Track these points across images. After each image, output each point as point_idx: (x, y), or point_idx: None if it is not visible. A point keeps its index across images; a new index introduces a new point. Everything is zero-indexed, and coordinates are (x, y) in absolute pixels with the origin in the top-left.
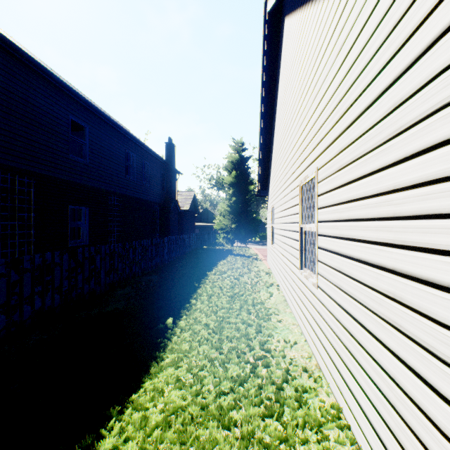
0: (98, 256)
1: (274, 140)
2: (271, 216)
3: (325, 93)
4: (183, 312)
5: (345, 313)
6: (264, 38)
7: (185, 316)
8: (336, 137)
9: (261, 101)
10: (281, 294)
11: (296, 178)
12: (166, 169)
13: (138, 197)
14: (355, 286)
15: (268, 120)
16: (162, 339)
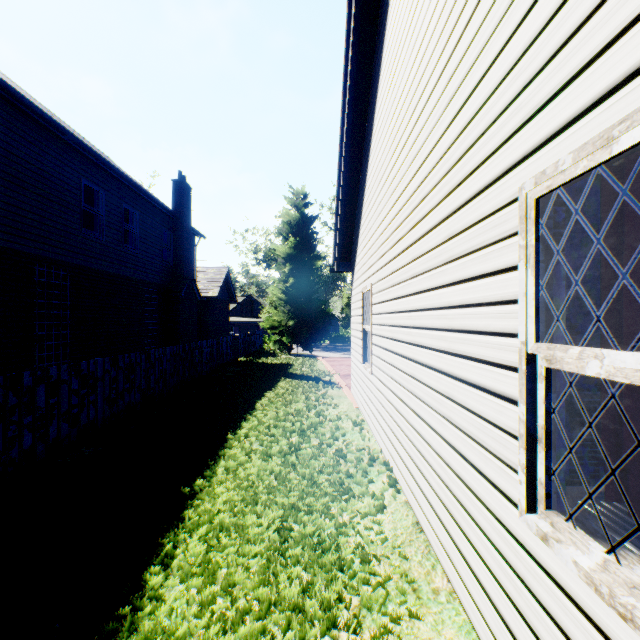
0: None
1: (371, 153)
2: (361, 308)
3: None
4: None
5: None
6: None
7: None
8: None
9: (345, 71)
10: (402, 500)
11: (486, 188)
12: (175, 227)
13: (113, 272)
14: None
15: (357, 117)
16: None
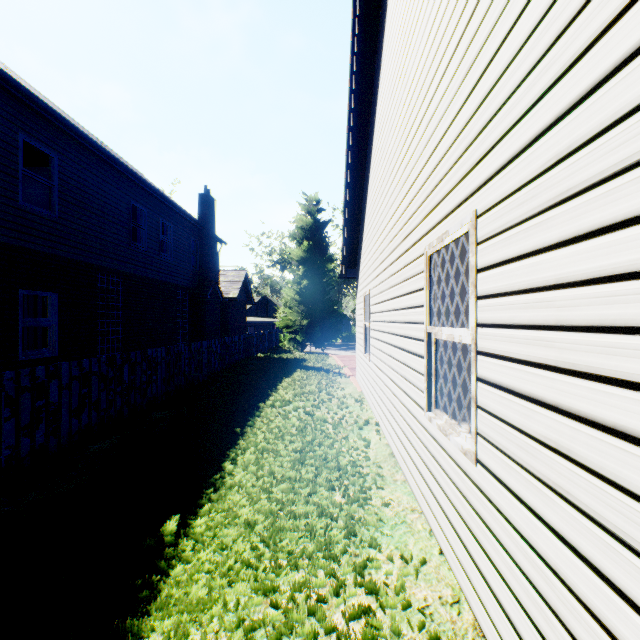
0: (53, 384)
1: (369, 187)
2: (363, 308)
3: (504, 43)
4: (205, 494)
5: (587, 568)
6: (354, 13)
7: (208, 504)
8: (545, 126)
9: (348, 123)
10: (384, 442)
11: (416, 243)
12: (201, 235)
13: (153, 278)
14: (639, 517)
15: (359, 156)
16: (146, 578)
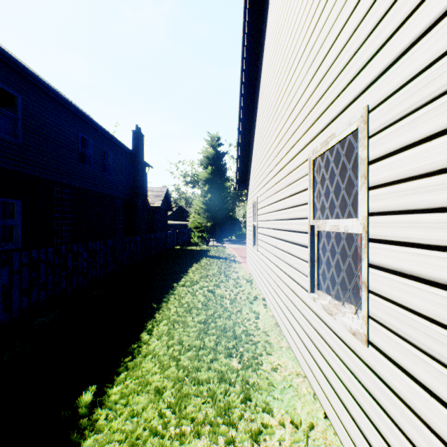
0: (5, 269)
1: (257, 120)
2: (252, 212)
3: None
4: (123, 362)
5: None
6: None
7: (124, 373)
8: None
9: (241, 72)
10: (270, 314)
11: (300, 152)
12: (134, 161)
13: (97, 191)
14: None
15: (249, 97)
16: None
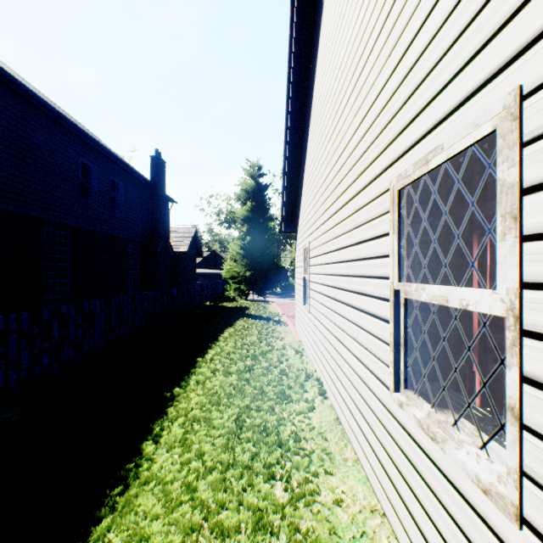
0: None
1: (309, 140)
2: (302, 261)
3: None
4: (110, 497)
5: None
6: None
7: (106, 519)
8: None
9: (288, 76)
10: (328, 404)
11: (374, 179)
12: (152, 194)
13: (103, 232)
14: None
15: (298, 111)
16: None
